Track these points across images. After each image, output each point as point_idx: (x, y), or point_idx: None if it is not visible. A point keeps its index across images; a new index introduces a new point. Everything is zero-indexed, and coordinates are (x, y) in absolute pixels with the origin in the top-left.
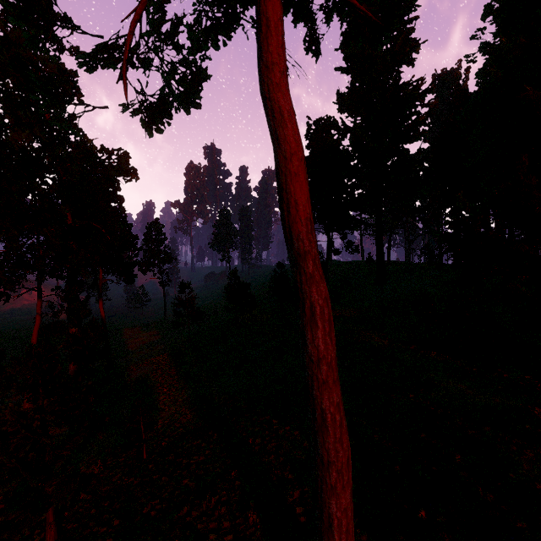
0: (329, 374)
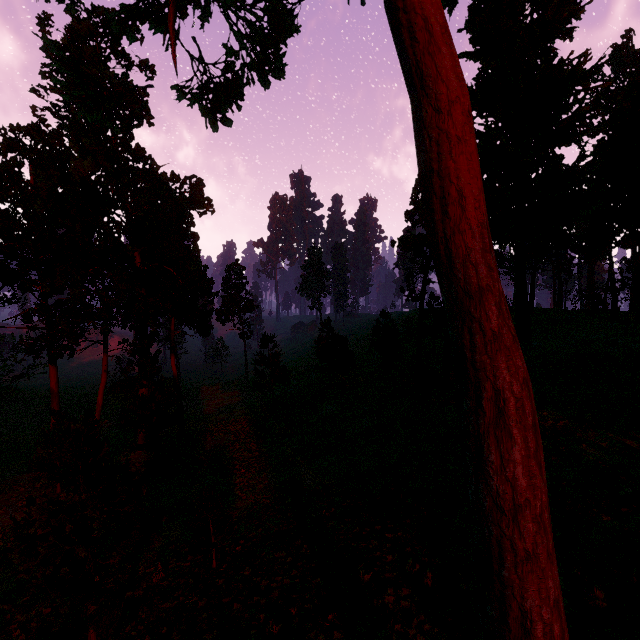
0: (538, 539)
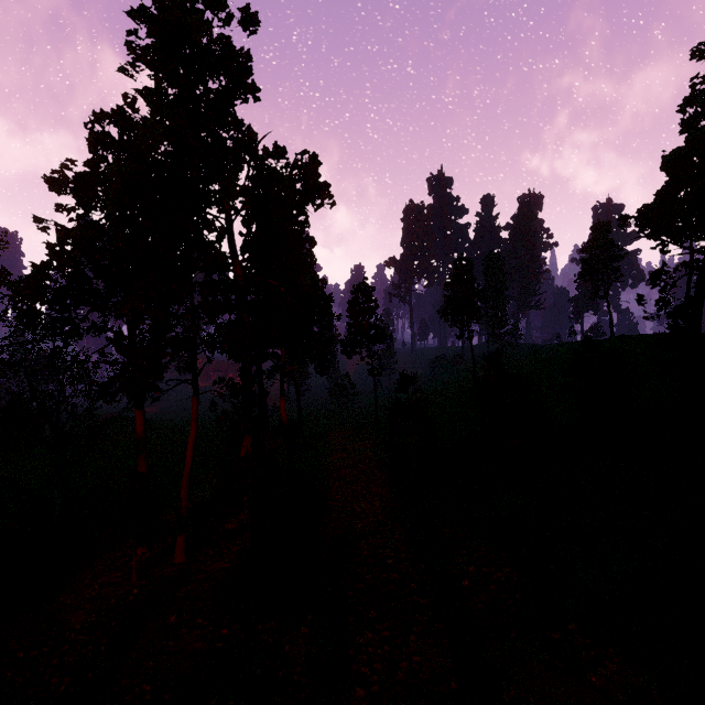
0: None
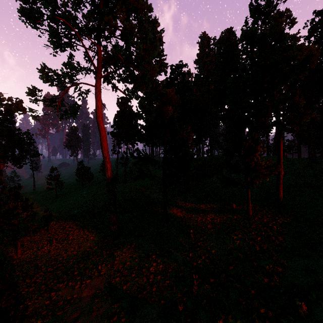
0: (111, 181)
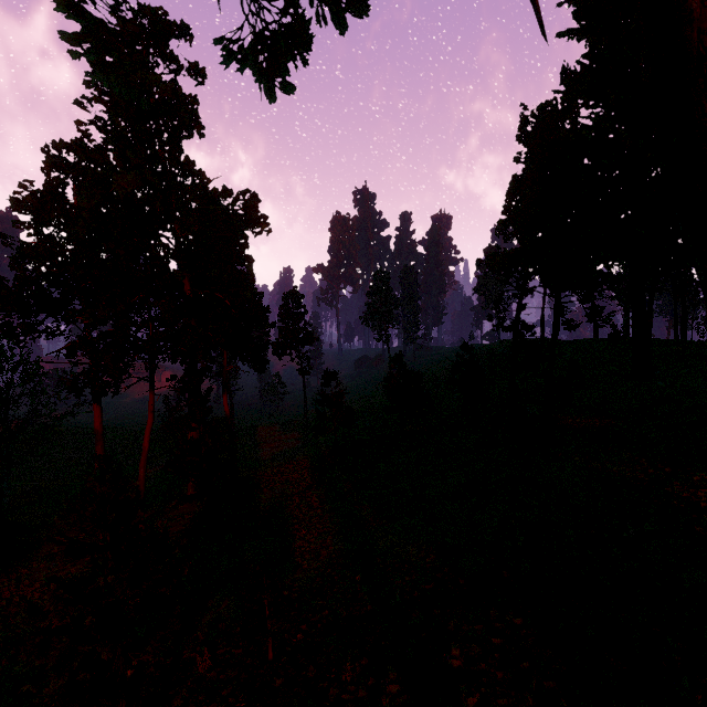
0: None
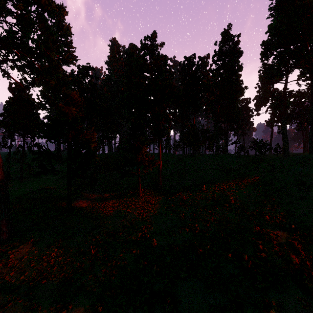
0: (2, 178)
